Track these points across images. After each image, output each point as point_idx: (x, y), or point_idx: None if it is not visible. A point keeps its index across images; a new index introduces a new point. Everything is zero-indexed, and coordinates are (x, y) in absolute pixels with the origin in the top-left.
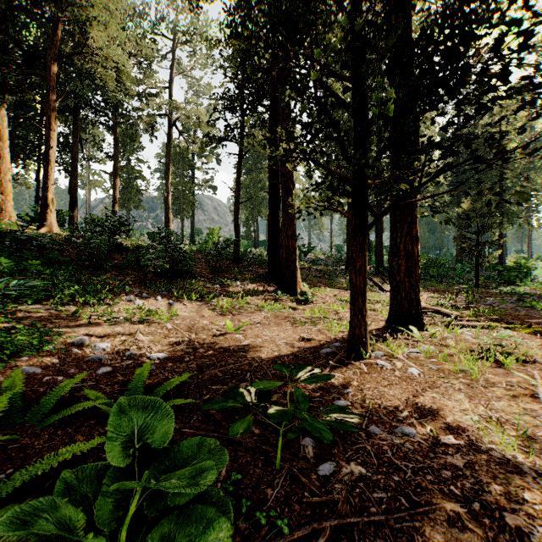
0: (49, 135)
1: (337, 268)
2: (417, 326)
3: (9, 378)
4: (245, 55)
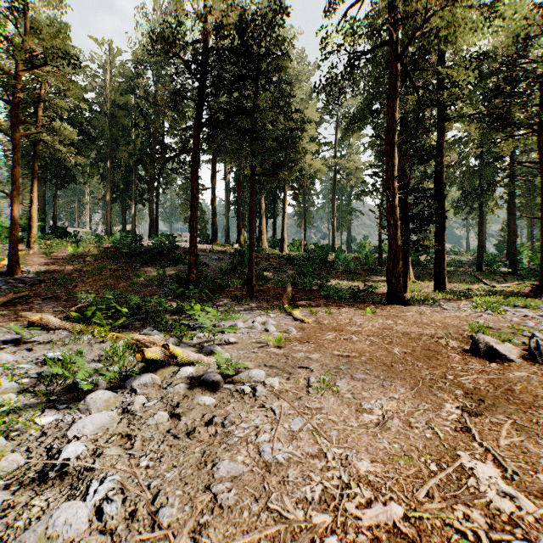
0: (284, 206)
1: (467, 269)
2: (443, 291)
3: (334, 287)
4: (383, 154)
